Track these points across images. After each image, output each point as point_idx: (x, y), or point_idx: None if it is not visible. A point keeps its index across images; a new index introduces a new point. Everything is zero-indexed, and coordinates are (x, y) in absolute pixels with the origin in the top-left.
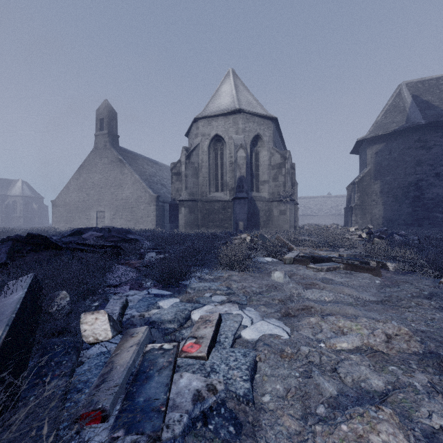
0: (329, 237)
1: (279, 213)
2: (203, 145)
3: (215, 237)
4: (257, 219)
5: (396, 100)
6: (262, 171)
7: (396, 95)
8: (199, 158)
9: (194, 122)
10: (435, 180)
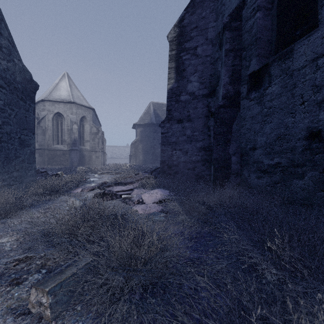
0: (115, 167)
1: (95, 157)
2: (49, 116)
3: (66, 168)
4: (83, 160)
5: (148, 109)
6: (86, 135)
7: (149, 107)
8: (45, 124)
9: (41, 101)
10: (159, 145)
